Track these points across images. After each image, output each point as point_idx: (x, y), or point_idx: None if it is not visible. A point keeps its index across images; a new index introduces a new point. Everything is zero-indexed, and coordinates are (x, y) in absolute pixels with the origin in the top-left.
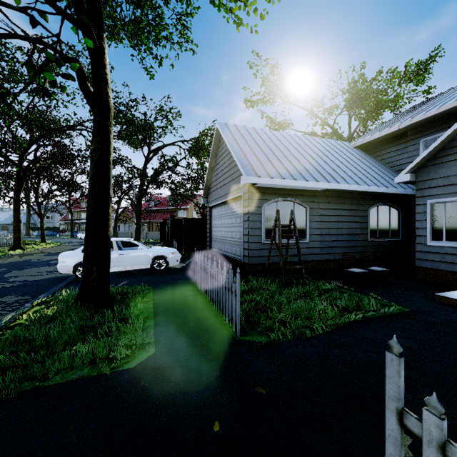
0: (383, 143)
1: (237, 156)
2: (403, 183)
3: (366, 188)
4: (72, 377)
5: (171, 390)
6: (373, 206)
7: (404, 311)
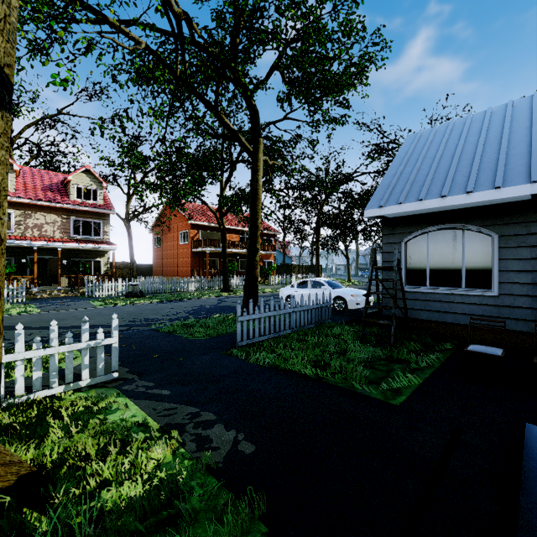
0: None
1: (381, 184)
2: None
3: None
4: (180, 335)
5: (176, 347)
6: None
7: (379, 399)
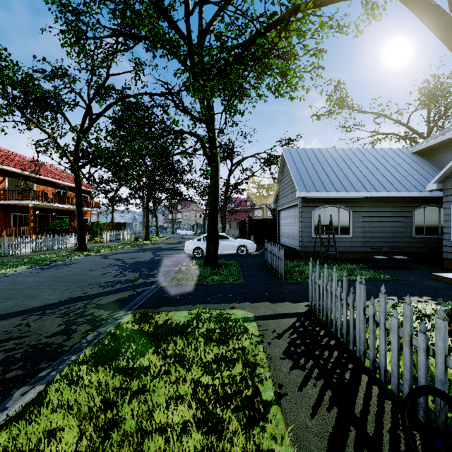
0: (440, 148)
1: (294, 177)
2: (434, 190)
3: (407, 194)
4: (215, 283)
5: (251, 288)
6: (418, 207)
7: (392, 279)
